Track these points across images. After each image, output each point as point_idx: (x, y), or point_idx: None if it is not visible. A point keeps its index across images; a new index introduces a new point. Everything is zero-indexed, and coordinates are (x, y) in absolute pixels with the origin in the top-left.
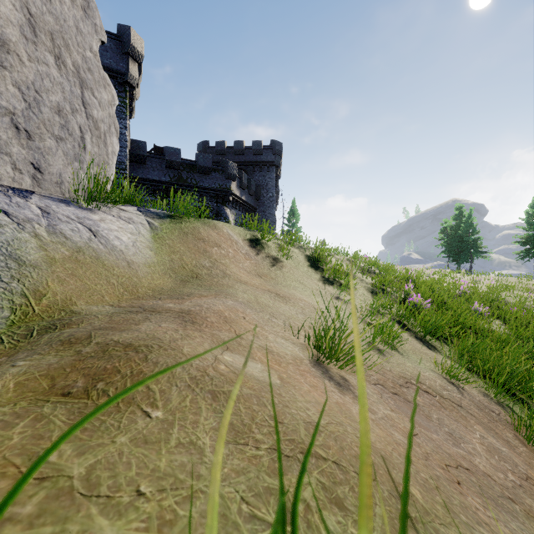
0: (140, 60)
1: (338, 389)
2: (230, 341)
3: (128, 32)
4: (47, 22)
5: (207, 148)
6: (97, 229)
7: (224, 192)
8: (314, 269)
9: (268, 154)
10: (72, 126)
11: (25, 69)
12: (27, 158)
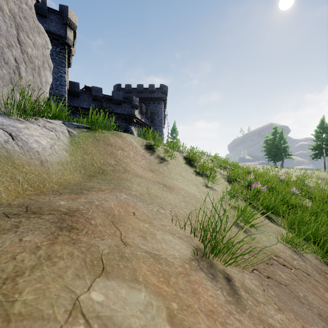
0: (75, 29)
1: (233, 303)
2: (110, 254)
3: (67, 10)
4: None
5: (120, 88)
6: (17, 134)
7: (130, 116)
8: (189, 165)
9: (158, 93)
10: (7, 57)
11: None
12: None
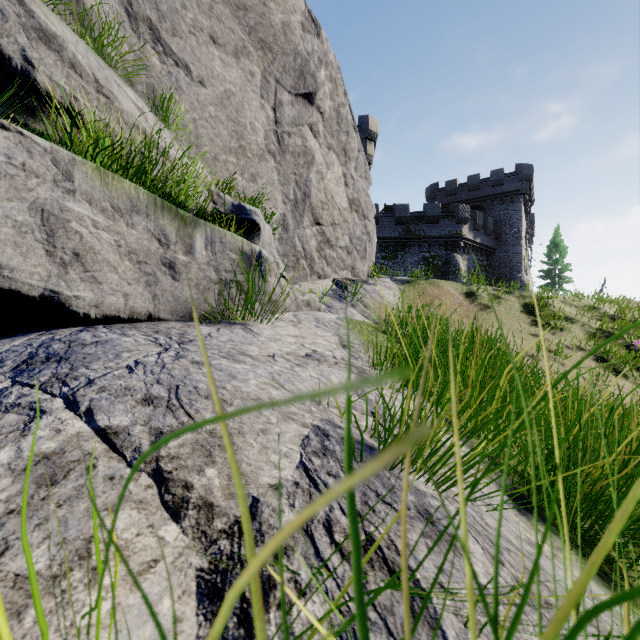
0: (375, 139)
1: None
2: None
3: (367, 121)
4: (354, 197)
5: (435, 190)
6: (381, 295)
7: (454, 238)
8: (528, 314)
9: (511, 183)
10: (362, 242)
11: (349, 226)
12: (350, 264)
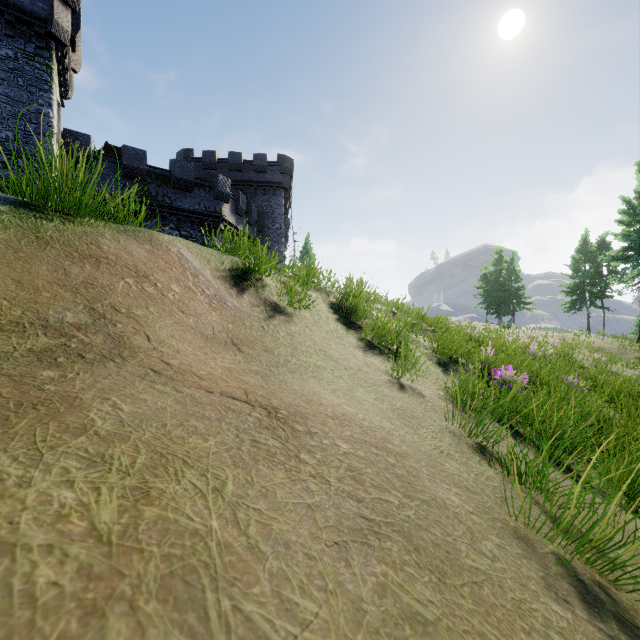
0: (75, 4)
1: None
2: None
3: None
4: None
5: (190, 158)
6: None
7: (213, 217)
8: (346, 325)
9: (274, 173)
10: None
11: None
12: None
